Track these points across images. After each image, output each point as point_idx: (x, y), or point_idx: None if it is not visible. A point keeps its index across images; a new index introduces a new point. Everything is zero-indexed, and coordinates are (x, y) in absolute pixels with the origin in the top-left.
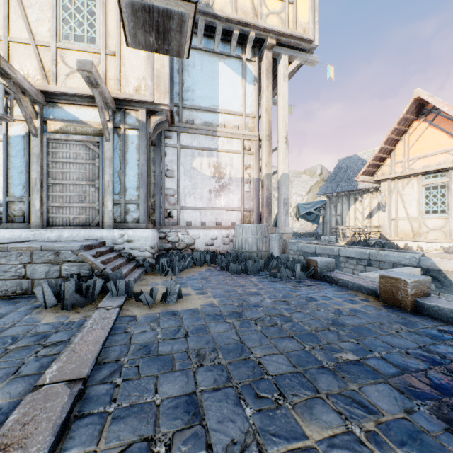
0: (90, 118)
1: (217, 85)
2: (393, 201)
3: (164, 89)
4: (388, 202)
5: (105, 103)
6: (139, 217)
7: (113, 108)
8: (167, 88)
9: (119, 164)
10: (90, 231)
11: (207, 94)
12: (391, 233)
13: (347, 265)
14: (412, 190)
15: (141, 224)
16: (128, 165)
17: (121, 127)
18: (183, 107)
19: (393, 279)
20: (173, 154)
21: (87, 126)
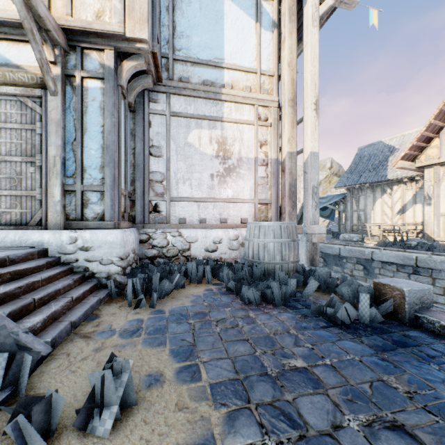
0: (28, 61)
1: (222, 31)
2: (442, 192)
3: (141, 16)
4: (435, 193)
5: (42, 30)
6: (103, 212)
7: (61, 43)
8: (145, 14)
9: (73, 131)
10: (24, 234)
11: (207, 42)
12: (439, 232)
13: (383, 272)
14: None
15: (107, 221)
16: (87, 133)
17: (76, 74)
18: (175, 60)
19: None
20: (160, 124)
21: (21, 71)
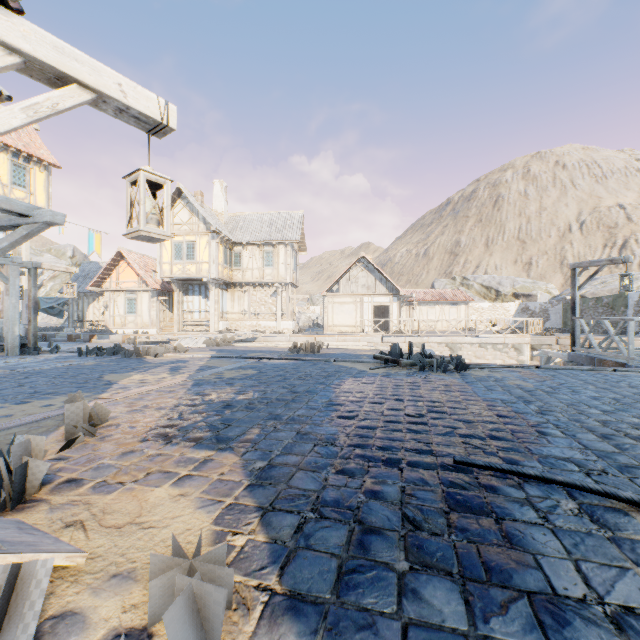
0: None
1: None
2: (113, 305)
3: None
4: (110, 305)
5: None
6: None
7: None
8: None
9: None
10: None
11: None
12: (111, 324)
13: None
14: (122, 299)
15: None
16: None
17: None
18: None
19: (71, 335)
20: None
21: None
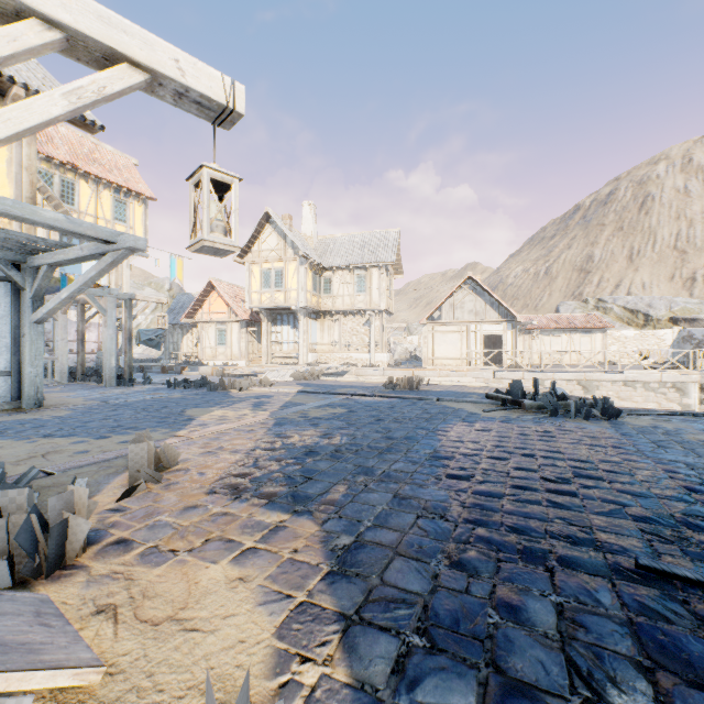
0: None
1: (82, 267)
2: (204, 336)
3: None
4: (202, 336)
5: None
6: None
7: None
8: None
9: None
10: None
11: (74, 272)
12: (203, 356)
13: None
14: (213, 330)
15: None
16: None
17: None
18: None
19: (164, 367)
20: None
21: None
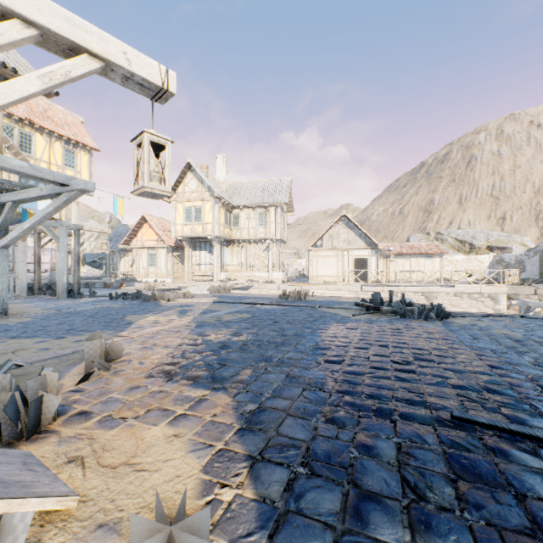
0: None
1: (37, 203)
2: (138, 259)
3: None
4: (136, 259)
5: None
6: None
7: None
8: None
9: None
10: None
11: (31, 207)
12: (137, 275)
13: None
14: (145, 254)
15: None
16: None
17: None
18: None
19: (106, 283)
20: None
21: None
